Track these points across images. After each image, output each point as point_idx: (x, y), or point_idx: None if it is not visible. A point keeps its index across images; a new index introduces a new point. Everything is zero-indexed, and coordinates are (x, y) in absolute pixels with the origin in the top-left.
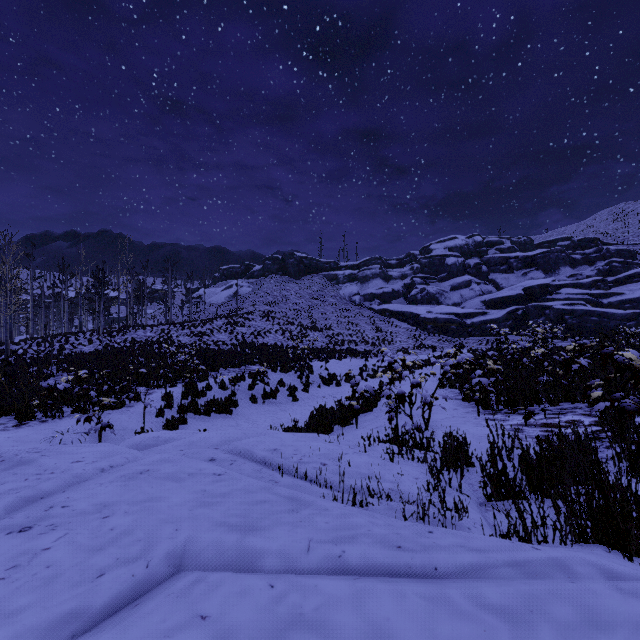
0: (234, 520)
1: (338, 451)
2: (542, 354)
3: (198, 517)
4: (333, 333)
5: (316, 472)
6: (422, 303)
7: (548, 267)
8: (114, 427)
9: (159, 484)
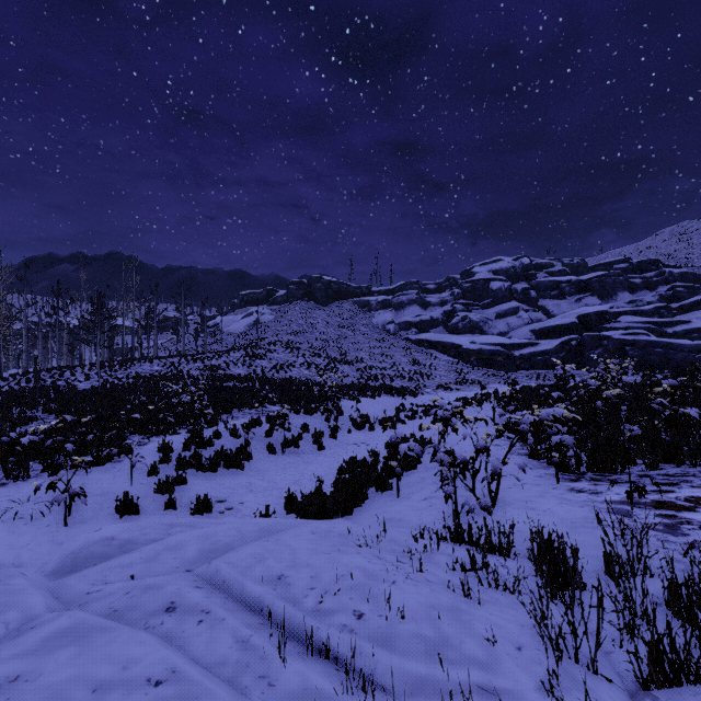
0: None
1: (380, 576)
2: (618, 396)
3: None
4: (365, 366)
5: (345, 664)
6: (464, 332)
7: (604, 292)
8: (92, 491)
9: None
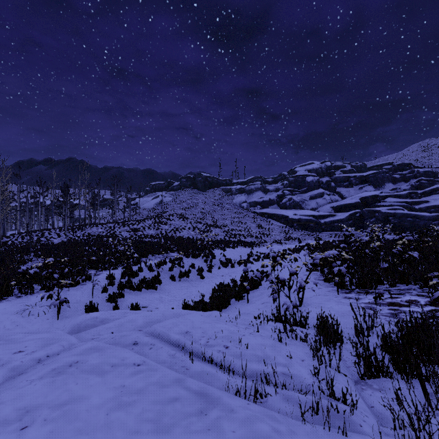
0: (146, 428)
1: (237, 332)
2: (379, 246)
3: (113, 424)
4: (228, 229)
5: (221, 360)
6: (290, 208)
7: (377, 183)
8: (70, 301)
9: (84, 379)
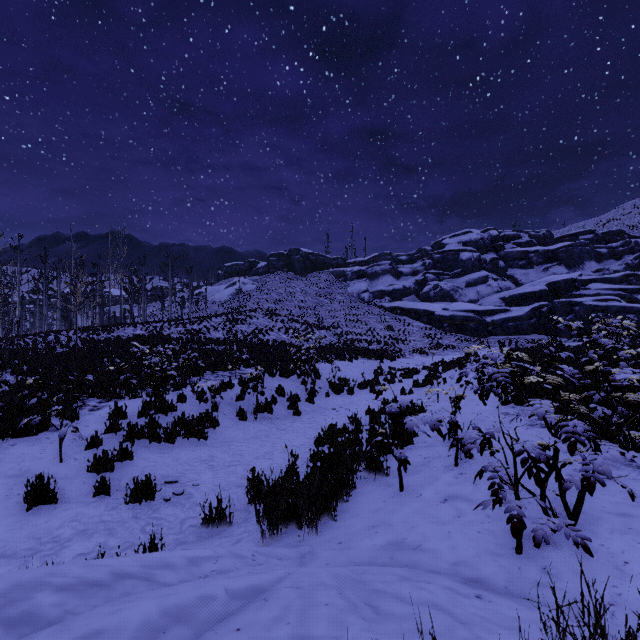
0: None
1: None
2: None
3: None
4: (341, 332)
5: None
6: (435, 300)
7: (571, 262)
8: (4, 471)
9: None
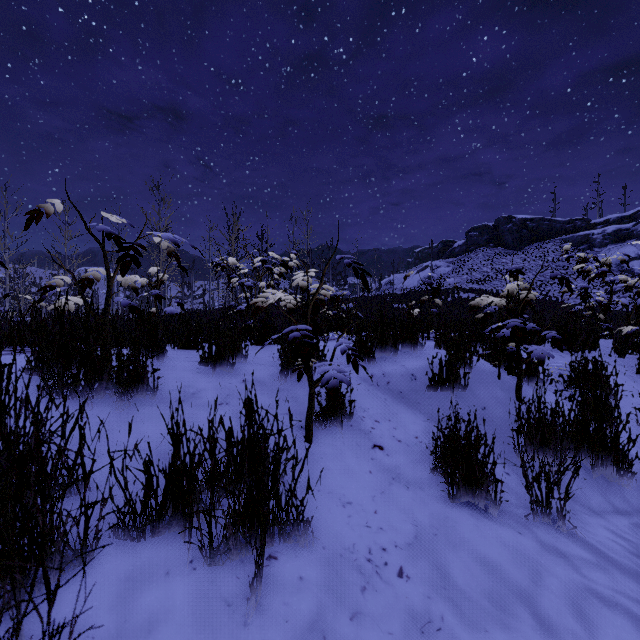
0: None
1: None
2: None
3: None
4: None
5: None
6: None
7: None
8: None
9: None
